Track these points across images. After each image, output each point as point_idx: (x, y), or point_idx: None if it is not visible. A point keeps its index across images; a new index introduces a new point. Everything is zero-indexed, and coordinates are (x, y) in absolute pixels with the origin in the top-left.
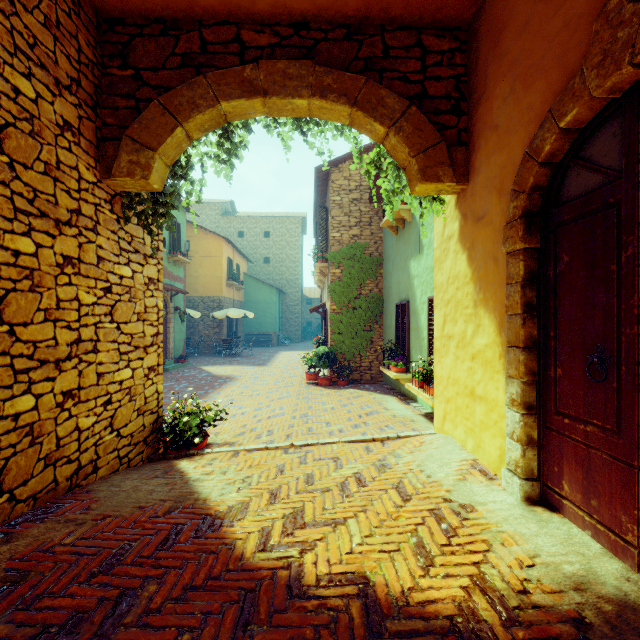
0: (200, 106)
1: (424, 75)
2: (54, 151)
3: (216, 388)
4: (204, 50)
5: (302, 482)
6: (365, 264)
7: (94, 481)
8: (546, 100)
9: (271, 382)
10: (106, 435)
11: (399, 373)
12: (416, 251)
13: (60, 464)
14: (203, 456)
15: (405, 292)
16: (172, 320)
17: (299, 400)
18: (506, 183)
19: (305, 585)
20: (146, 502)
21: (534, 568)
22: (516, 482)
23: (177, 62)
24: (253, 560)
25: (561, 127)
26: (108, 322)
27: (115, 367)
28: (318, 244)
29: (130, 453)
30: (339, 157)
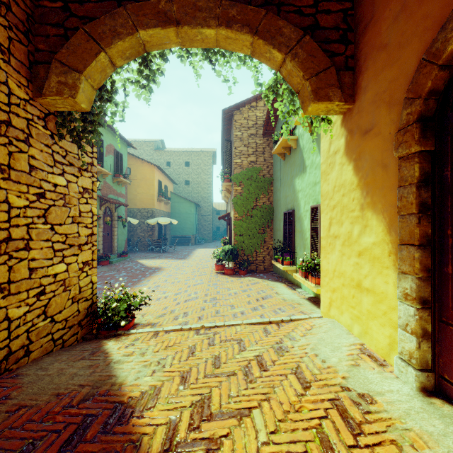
0: (121, 34)
1: (316, 9)
2: None
3: (147, 276)
4: None
5: (210, 365)
6: (260, 183)
7: (26, 364)
8: (447, 3)
9: (189, 272)
10: (39, 322)
11: (287, 265)
12: (300, 171)
13: None
14: (128, 336)
15: (291, 203)
16: (116, 225)
17: (210, 286)
18: (397, 94)
19: None
20: (65, 388)
21: None
22: (411, 372)
23: None
24: None
25: None
26: (41, 223)
27: (49, 262)
28: (224, 168)
29: (64, 335)
30: (240, 102)
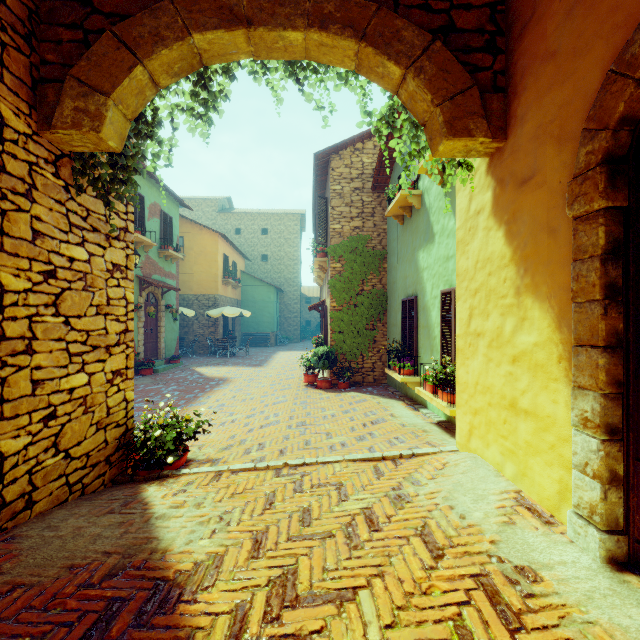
0: (166, 39)
1: (451, 3)
2: None
3: (207, 391)
4: None
5: (296, 521)
6: (368, 258)
7: (27, 520)
8: None
9: (267, 384)
10: (47, 458)
11: (406, 375)
12: (426, 240)
13: None
14: (178, 478)
15: (412, 287)
16: (163, 318)
17: (296, 405)
18: (570, 125)
19: None
20: (83, 557)
21: None
22: (593, 535)
23: None
24: None
25: None
26: (51, 315)
27: (62, 372)
28: (317, 237)
29: (85, 477)
30: (340, 142)
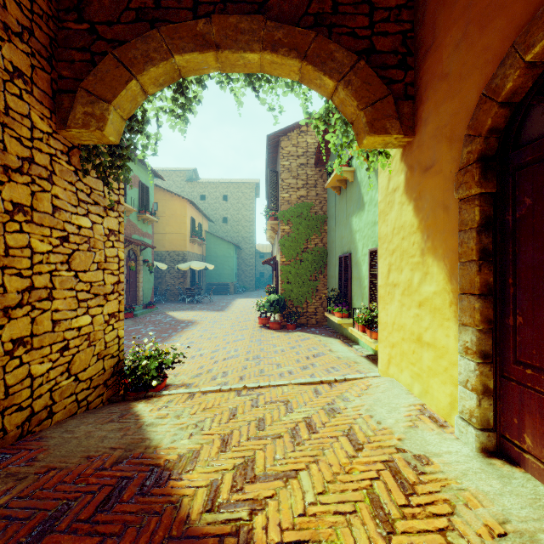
0: (154, 59)
1: (372, 31)
2: (2, 96)
3: (179, 331)
4: (158, 5)
5: (253, 427)
6: (311, 221)
7: (49, 426)
8: (506, 37)
9: (228, 326)
10: (63, 380)
11: (342, 318)
12: (358, 208)
13: (9, 412)
14: (160, 398)
15: (347, 245)
16: (141, 271)
17: (252, 342)
18: (458, 130)
19: None
20: (95, 451)
21: (507, 538)
22: (471, 432)
23: (132, 17)
24: (199, 523)
25: (527, 60)
26: (65, 270)
27: (73, 314)
28: (269, 204)
29: (89, 396)
30: (288, 126)
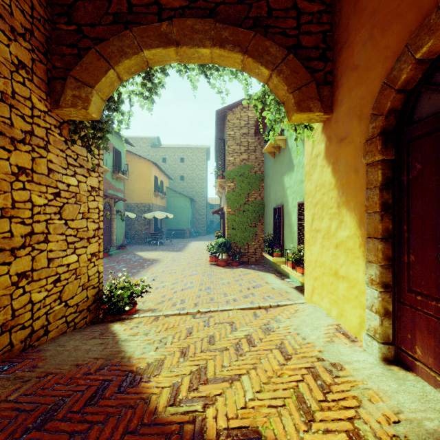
0: (127, 53)
1: (299, 31)
2: (10, 84)
3: (145, 268)
4: (131, 11)
5: (206, 342)
6: (251, 179)
7: (45, 341)
8: (402, 39)
9: (185, 263)
10: (56, 306)
11: (276, 257)
12: (289, 169)
13: (15, 330)
14: (132, 320)
15: (280, 199)
16: (115, 219)
17: (204, 276)
18: (365, 110)
19: (207, 439)
20: (83, 360)
21: (400, 424)
22: (375, 345)
23: (110, 20)
24: (164, 414)
25: (417, 58)
26: (57, 219)
27: (63, 253)
28: (218, 165)
29: (76, 318)
30: (233, 103)
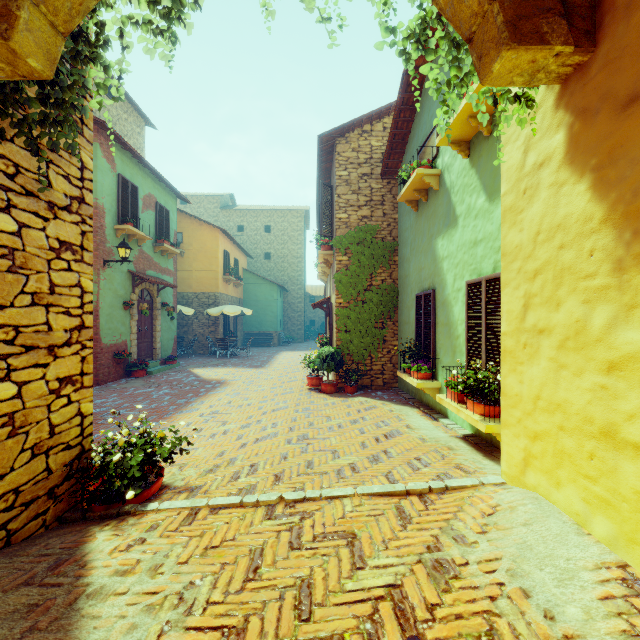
0: None
1: None
2: None
3: (201, 396)
4: None
5: (289, 608)
6: (377, 250)
7: None
8: None
9: (267, 388)
10: None
11: (423, 380)
12: (446, 225)
13: None
14: (141, 518)
15: (429, 279)
16: (159, 317)
17: (298, 413)
18: None
19: None
20: None
21: None
22: None
23: None
24: None
25: None
26: None
27: None
28: (321, 228)
29: (12, 521)
30: (346, 123)
